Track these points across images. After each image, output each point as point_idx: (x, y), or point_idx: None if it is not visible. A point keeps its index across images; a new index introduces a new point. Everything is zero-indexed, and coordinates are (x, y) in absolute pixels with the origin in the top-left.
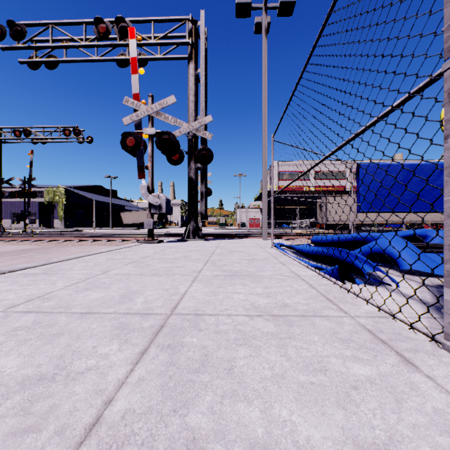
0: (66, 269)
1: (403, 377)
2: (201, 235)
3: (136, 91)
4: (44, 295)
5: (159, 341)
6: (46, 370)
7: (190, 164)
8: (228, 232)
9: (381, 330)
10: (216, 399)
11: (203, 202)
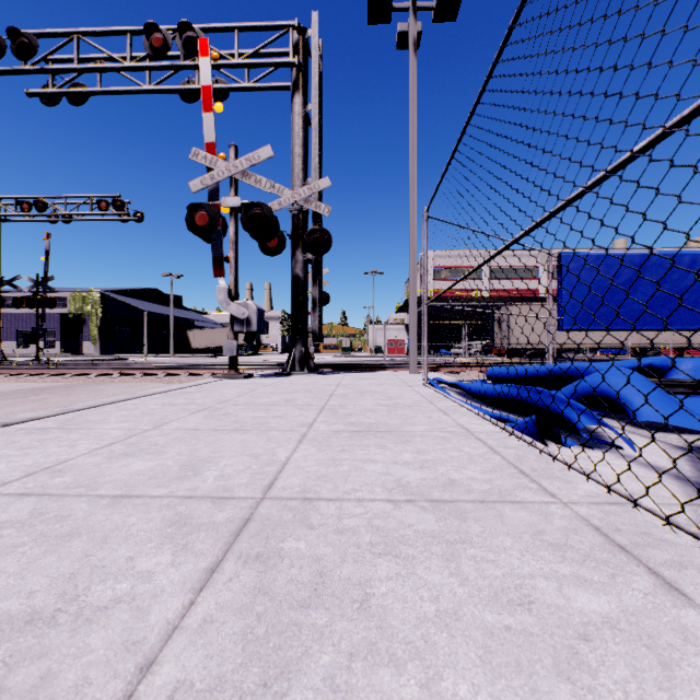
0: (96, 421)
1: (667, 617)
2: (313, 367)
3: (210, 139)
4: (55, 465)
5: (241, 547)
6: (43, 602)
7: (295, 255)
8: (355, 361)
9: (616, 527)
10: (340, 661)
11: (316, 313)
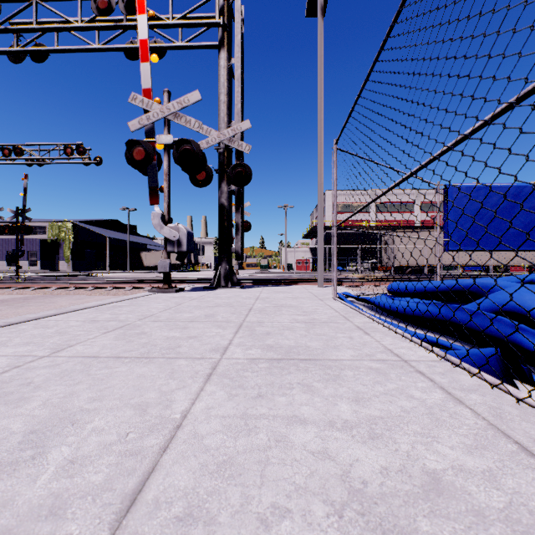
0: None
1: None
2: (236, 281)
3: (146, 86)
4: None
5: None
6: None
7: (221, 187)
8: (271, 276)
9: None
10: None
11: (238, 236)
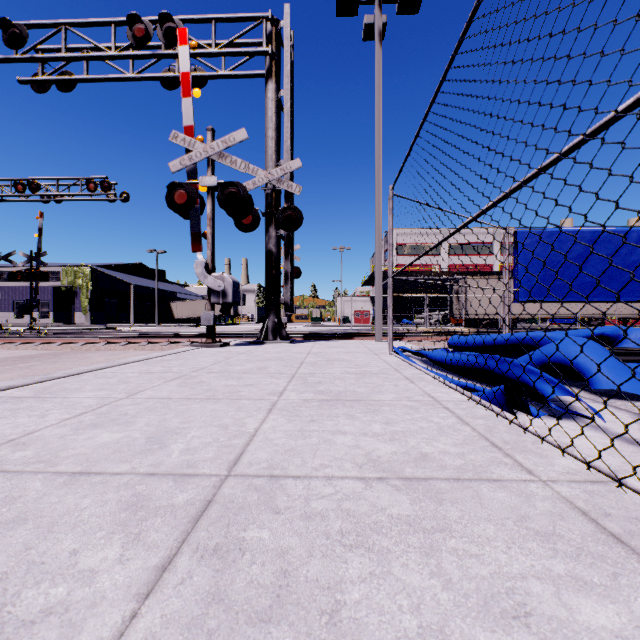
0: (72, 390)
1: None
2: (285, 336)
3: (188, 123)
4: (20, 437)
5: (198, 537)
6: None
7: (268, 231)
8: (324, 330)
9: (604, 510)
10: None
11: (288, 286)
